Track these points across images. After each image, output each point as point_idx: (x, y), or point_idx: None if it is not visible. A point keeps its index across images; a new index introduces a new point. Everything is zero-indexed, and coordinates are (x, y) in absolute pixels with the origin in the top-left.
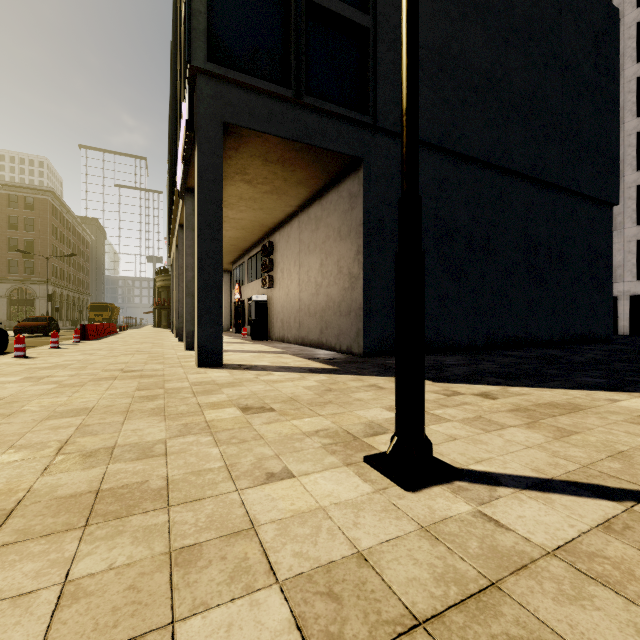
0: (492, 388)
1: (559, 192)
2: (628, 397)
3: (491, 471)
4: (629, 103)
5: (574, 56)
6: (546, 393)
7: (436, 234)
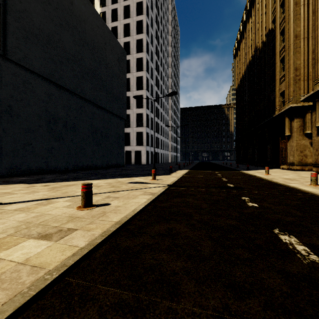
0: (52, 183)
1: (106, 111)
2: (95, 181)
3: (16, 201)
4: (134, 84)
5: (111, 62)
6: (71, 182)
7: (47, 119)
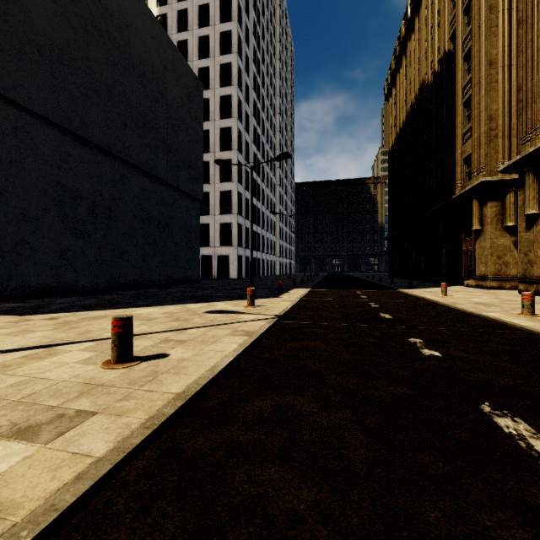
0: (65, 314)
1: (166, 185)
2: (144, 309)
3: None
4: (217, 141)
5: (176, 101)
6: (100, 312)
7: (58, 197)
